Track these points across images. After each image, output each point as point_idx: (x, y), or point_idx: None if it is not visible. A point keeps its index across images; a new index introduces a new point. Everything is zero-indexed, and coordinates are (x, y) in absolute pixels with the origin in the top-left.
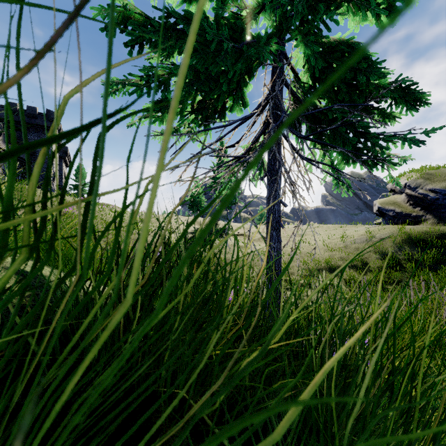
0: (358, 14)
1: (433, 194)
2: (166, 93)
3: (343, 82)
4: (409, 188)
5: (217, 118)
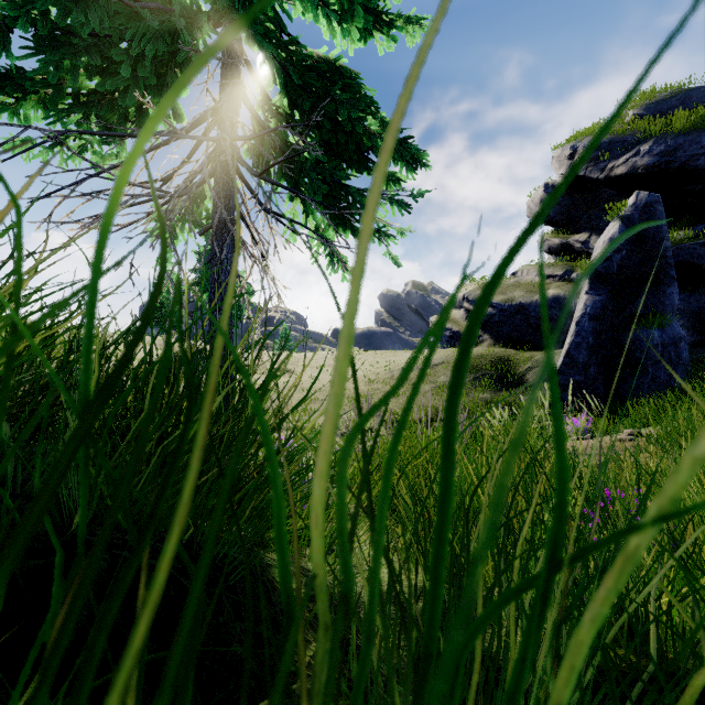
0: (310, 11)
1: (490, 309)
2: (5, 53)
3: (327, 116)
4: (467, 301)
5: (132, 130)
